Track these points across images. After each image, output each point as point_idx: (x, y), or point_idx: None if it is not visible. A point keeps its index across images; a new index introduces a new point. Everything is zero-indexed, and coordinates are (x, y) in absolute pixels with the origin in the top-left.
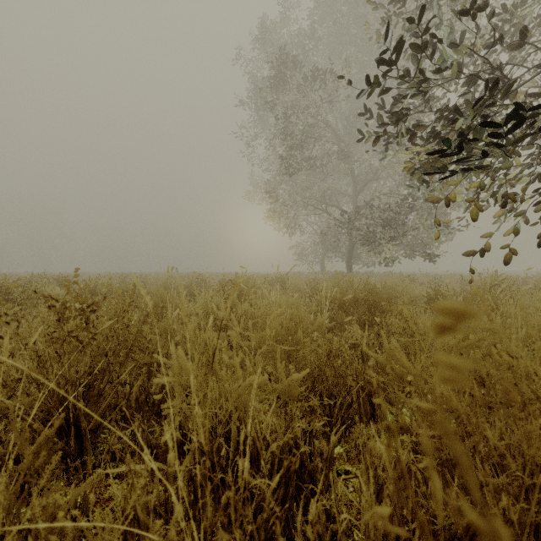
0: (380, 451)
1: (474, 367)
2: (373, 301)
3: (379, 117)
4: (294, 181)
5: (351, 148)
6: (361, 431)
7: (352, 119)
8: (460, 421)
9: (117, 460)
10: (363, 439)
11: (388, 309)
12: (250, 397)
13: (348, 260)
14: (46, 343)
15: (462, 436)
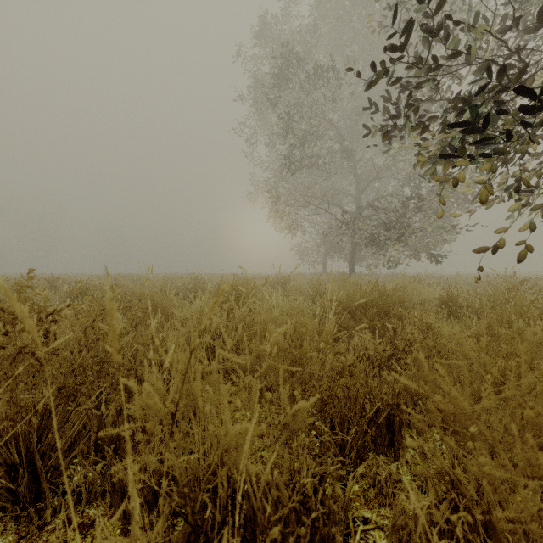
0: (416, 510)
1: None
2: (383, 304)
3: (385, 111)
4: (296, 180)
5: (353, 146)
6: (380, 465)
7: (355, 117)
8: None
9: (82, 503)
10: (384, 476)
11: (400, 314)
12: (242, 451)
13: (351, 261)
14: None
15: None
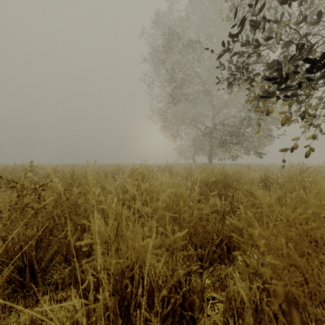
0: (238, 288)
1: (310, 233)
2: (226, 181)
3: (229, 68)
4: (177, 108)
5: (211, 88)
6: (222, 269)
7: (212, 70)
8: (300, 272)
9: (59, 289)
10: (224, 275)
11: (236, 187)
12: (147, 254)
13: (209, 156)
14: (13, 211)
15: (302, 283)
